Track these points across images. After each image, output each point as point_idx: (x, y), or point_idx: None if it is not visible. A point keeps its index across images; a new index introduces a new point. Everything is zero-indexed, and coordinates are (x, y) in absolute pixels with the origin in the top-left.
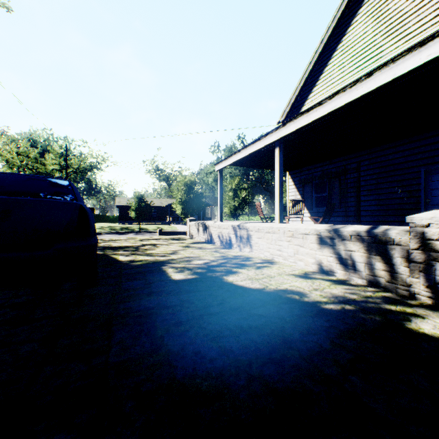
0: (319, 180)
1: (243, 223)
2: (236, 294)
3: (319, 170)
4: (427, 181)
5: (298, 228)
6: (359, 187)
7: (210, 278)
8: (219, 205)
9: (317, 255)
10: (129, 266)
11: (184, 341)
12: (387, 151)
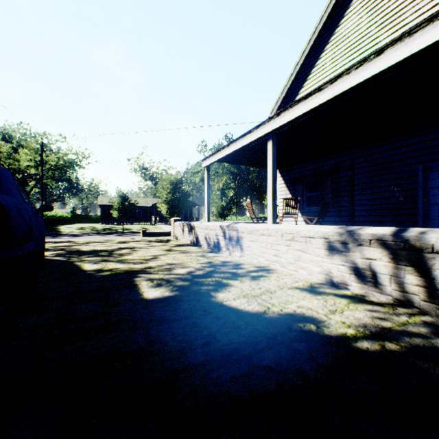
0: (310, 178)
1: (233, 224)
2: (228, 324)
3: (310, 168)
4: (425, 179)
5: (299, 230)
6: (353, 186)
7: (194, 295)
8: (206, 204)
9: (324, 263)
10: (93, 278)
11: None
12: (383, 148)
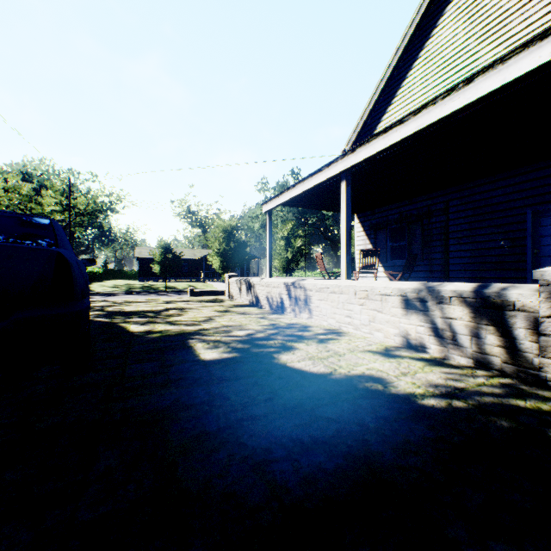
0: (395, 224)
1: (300, 281)
2: (291, 383)
3: (395, 212)
4: (535, 226)
5: (374, 287)
6: (448, 234)
7: (255, 357)
8: (268, 257)
9: (401, 324)
10: (143, 340)
11: (210, 471)
12: (484, 188)
